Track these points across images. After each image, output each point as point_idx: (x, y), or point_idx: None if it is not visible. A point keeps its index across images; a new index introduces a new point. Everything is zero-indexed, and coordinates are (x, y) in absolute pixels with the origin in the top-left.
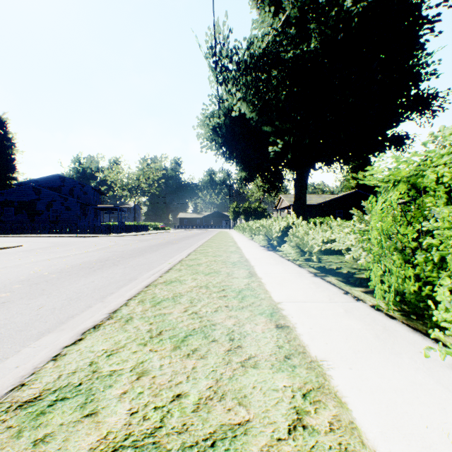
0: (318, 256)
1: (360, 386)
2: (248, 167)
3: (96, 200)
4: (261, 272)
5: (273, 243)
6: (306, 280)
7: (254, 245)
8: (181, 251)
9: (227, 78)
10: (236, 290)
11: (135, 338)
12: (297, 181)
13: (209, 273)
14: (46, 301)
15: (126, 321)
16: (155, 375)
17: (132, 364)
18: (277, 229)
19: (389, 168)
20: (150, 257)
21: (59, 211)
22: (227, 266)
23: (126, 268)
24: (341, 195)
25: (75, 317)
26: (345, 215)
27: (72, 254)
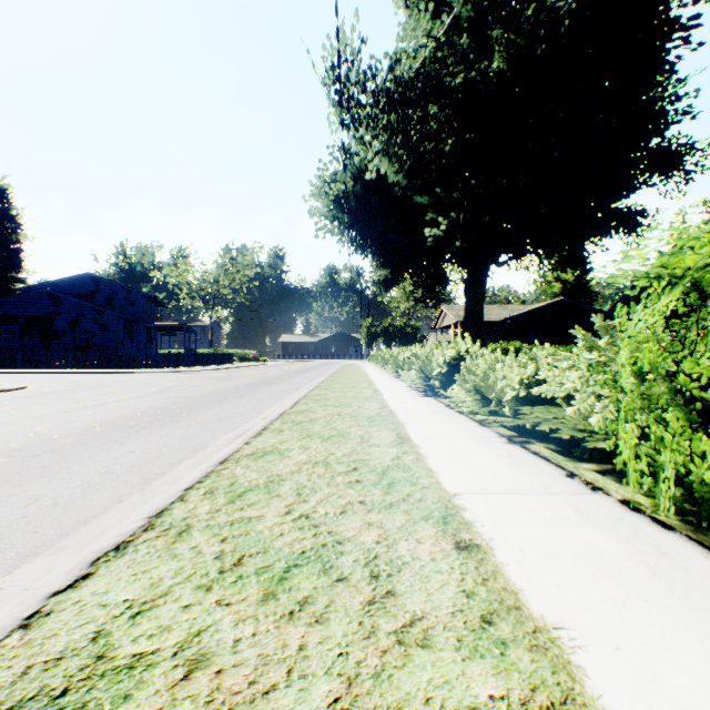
0: (512, 406)
1: (649, 697)
2: (392, 262)
3: (150, 314)
4: (418, 434)
5: (433, 383)
6: (497, 450)
7: (402, 387)
8: (284, 396)
9: (358, 117)
10: (378, 470)
11: (190, 574)
12: (469, 284)
13: (330, 437)
14: (45, 490)
15: (177, 535)
16: (223, 667)
17: (178, 638)
18: (441, 362)
19: (662, 252)
20: (233, 407)
21: (91, 332)
22: (360, 424)
23: (191, 427)
24: (538, 307)
25: (89, 522)
26: (544, 338)
27: (105, 402)
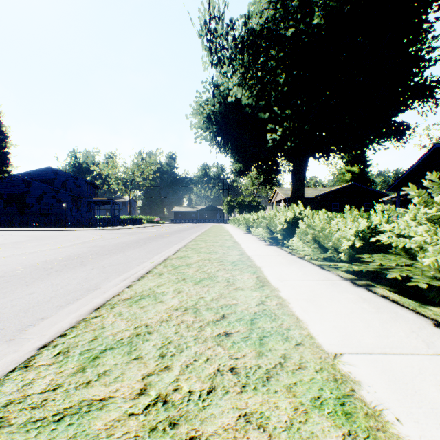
0: (347, 254)
1: None
2: (244, 158)
3: (89, 193)
4: (274, 277)
5: (276, 236)
6: (349, 294)
7: (253, 239)
8: (171, 245)
9: (223, 57)
10: (246, 318)
11: None
12: (295, 172)
13: (201, 280)
14: None
15: None
16: None
17: None
18: (282, 221)
19: None
20: (132, 253)
21: (50, 204)
22: (226, 268)
23: (93, 270)
24: (337, 188)
25: None
26: (341, 208)
27: (40, 250)
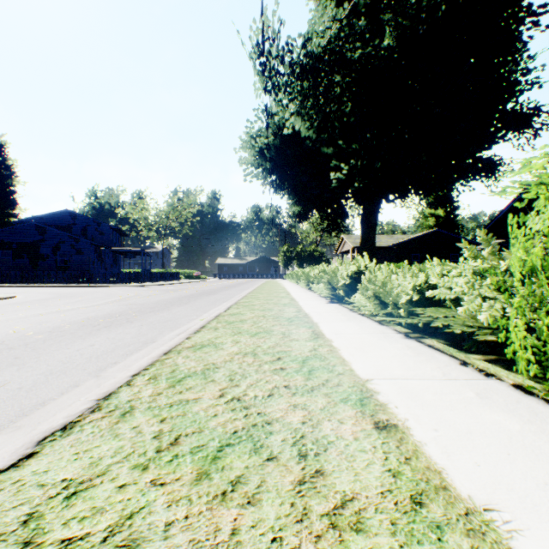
0: (406, 309)
1: None
2: (304, 200)
3: (115, 242)
4: (330, 331)
5: (338, 293)
6: (397, 344)
7: (313, 296)
8: (219, 303)
9: (278, 84)
10: (299, 359)
11: (129, 453)
12: (365, 217)
13: (257, 333)
14: (12, 377)
15: (121, 416)
16: None
17: (109, 522)
18: (345, 275)
19: None
20: (178, 311)
21: (69, 255)
22: (281, 323)
23: (143, 326)
24: (418, 236)
25: (46, 404)
26: (422, 260)
27: (75, 308)
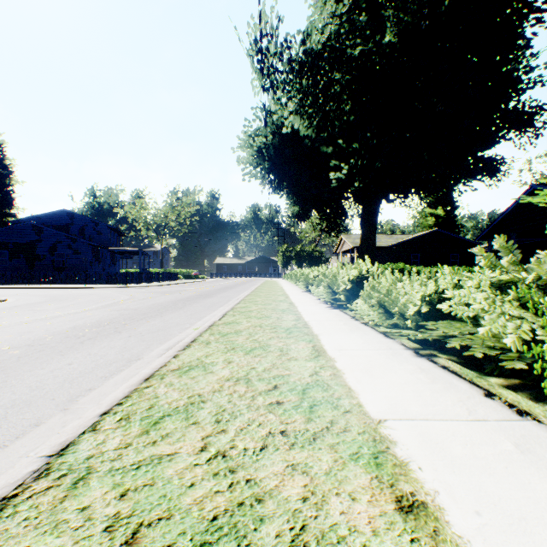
0: (414, 320)
1: None
2: (303, 200)
3: (113, 241)
4: (332, 346)
5: (339, 297)
6: (408, 364)
7: (312, 300)
8: (215, 308)
9: (276, 81)
10: (298, 388)
11: None
12: (365, 218)
13: (252, 350)
14: None
15: (71, 486)
16: None
17: None
18: (346, 280)
19: None
20: (171, 318)
21: (66, 255)
22: (279, 336)
23: (131, 338)
24: (417, 236)
25: None
26: (422, 261)
27: (64, 314)
